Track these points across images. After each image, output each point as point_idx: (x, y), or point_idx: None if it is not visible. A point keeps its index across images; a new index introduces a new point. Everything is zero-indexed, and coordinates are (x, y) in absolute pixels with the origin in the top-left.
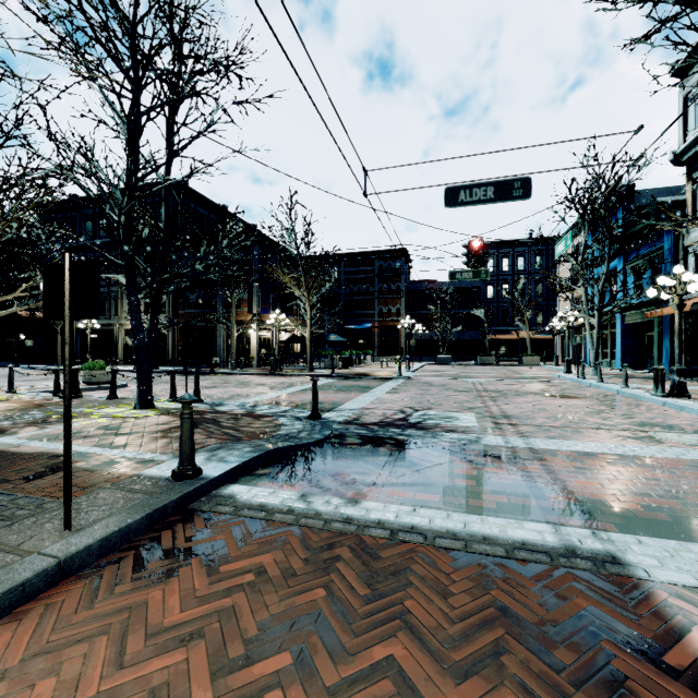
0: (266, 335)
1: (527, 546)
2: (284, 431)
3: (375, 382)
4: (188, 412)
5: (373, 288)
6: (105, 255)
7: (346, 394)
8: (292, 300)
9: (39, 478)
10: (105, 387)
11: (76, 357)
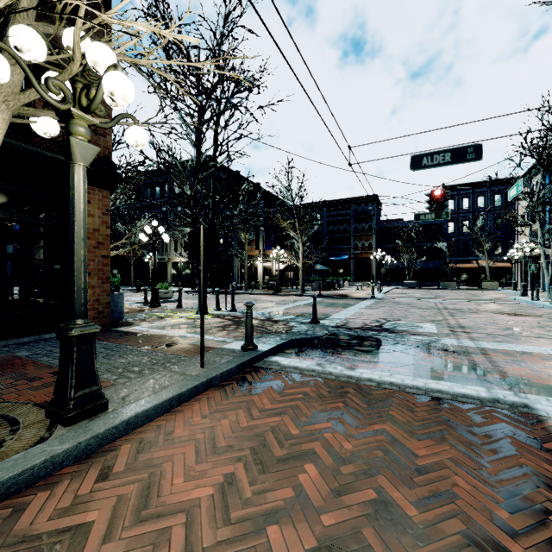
0: (268, 265)
1: (466, 396)
2: (296, 330)
3: (354, 301)
4: (250, 312)
5: (349, 227)
6: (181, 216)
7: (332, 308)
8: (287, 239)
9: (169, 346)
10: (169, 301)
11: (141, 281)
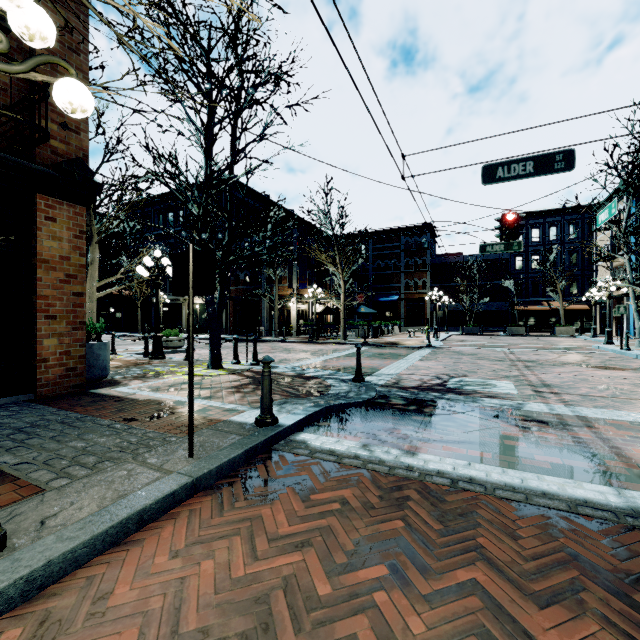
0: (303, 307)
1: (590, 504)
2: (334, 391)
3: (406, 350)
4: (267, 371)
5: (399, 263)
6: (187, 243)
7: (381, 360)
8: (326, 276)
9: (156, 419)
10: (178, 351)
11: (151, 326)
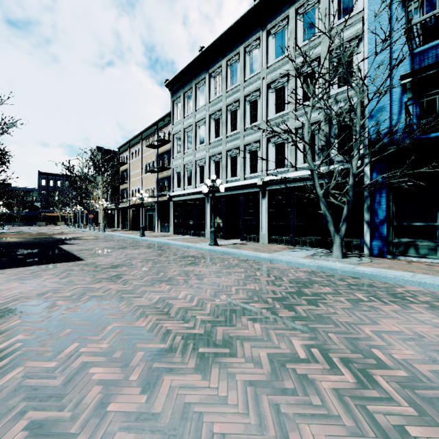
0: None
1: (38, 233)
2: None
3: None
4: None
5: None
6: None
7: None
8: None
9: None
10: None
11: None
